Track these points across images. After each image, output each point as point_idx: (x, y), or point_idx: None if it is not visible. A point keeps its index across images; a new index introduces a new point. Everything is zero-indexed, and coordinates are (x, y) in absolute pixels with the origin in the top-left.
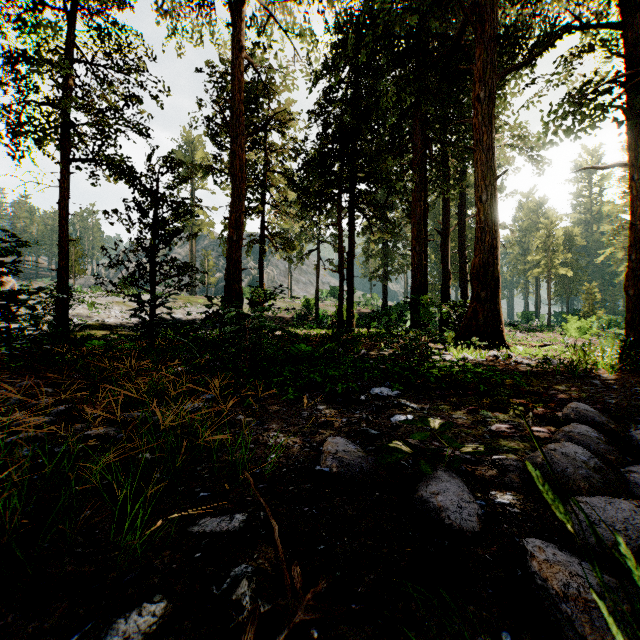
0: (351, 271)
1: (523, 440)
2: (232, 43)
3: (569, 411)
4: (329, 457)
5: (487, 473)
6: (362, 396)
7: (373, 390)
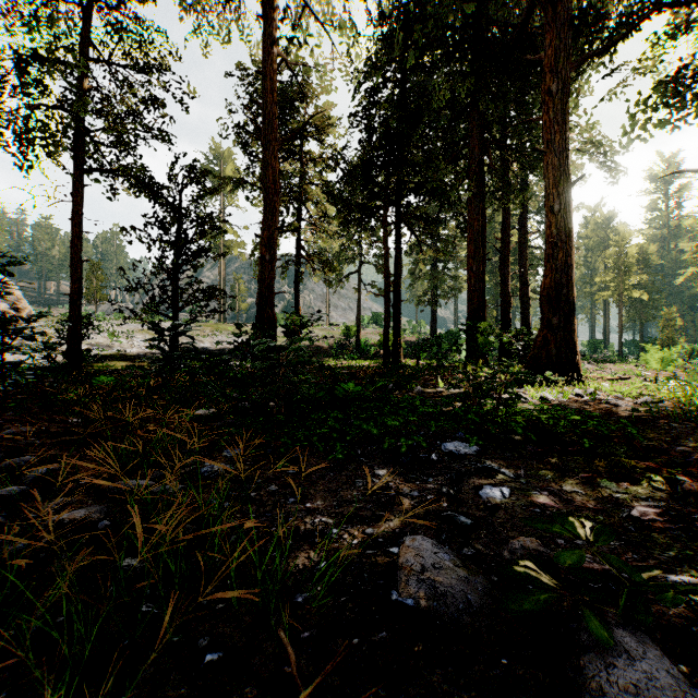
0: (398, 295)
1: (689, 537)
2: (264, 39)
3: None
4: (412, 578)
5: (669, 610)
6: (433, 455)
7: (445, 445)
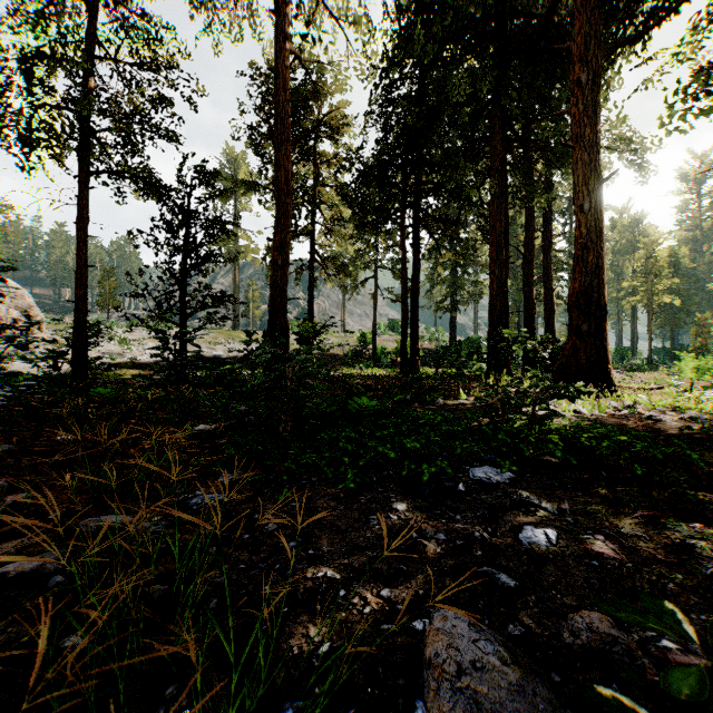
0: (416, 300)
1: None
2: (277, 35)
3: None
4: (444, 685)
5: None
6: (460, 485)
7: (473, 472)
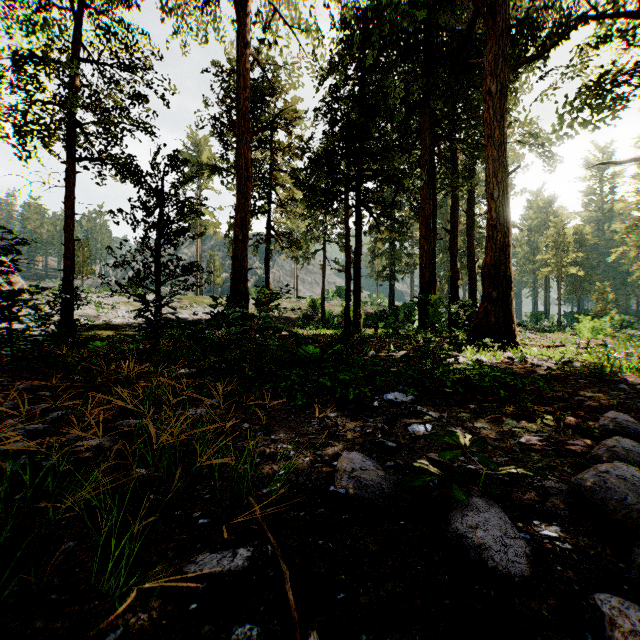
0: (358, 271)
1: (558, 455)
2: (238, 41)
3: (606, 422)
4: (344, 476)
5: (525, 496)
6: (375, 402)
7: (386, 395)
